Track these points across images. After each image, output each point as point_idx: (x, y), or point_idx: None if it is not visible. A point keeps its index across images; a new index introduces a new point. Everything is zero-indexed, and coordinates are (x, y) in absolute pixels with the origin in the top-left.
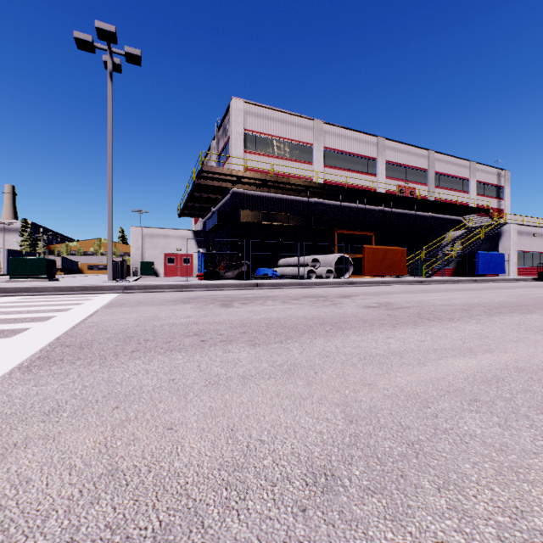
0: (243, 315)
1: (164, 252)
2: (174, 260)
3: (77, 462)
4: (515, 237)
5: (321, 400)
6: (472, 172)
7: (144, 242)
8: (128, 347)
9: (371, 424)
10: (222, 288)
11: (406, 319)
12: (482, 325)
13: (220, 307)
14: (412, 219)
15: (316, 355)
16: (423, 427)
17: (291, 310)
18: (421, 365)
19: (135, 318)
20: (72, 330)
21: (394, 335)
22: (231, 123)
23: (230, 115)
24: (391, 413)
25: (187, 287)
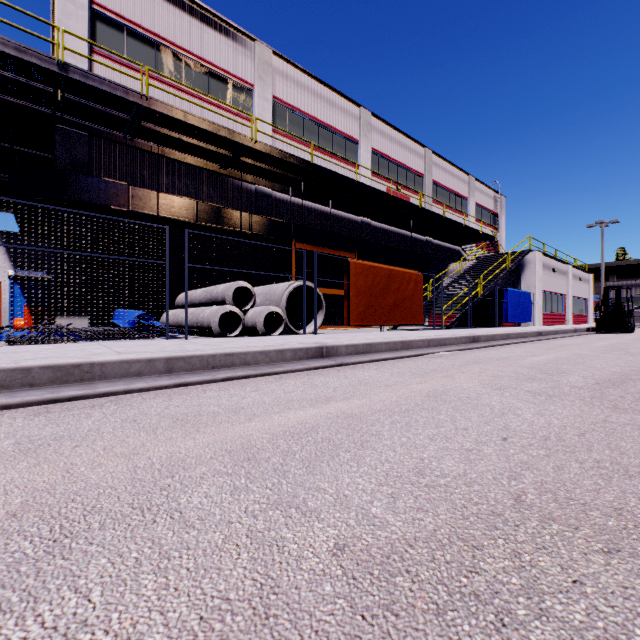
0: None
1: None
2: None
3: None
4: (540, 270)
5: None
6: (471, 190)
7: None
8: None
9: None
10: None
11: None
12: None
13: None
14: (406, 242)
15: None
16: None
17: None
18: None
19: None
20: None
21: None
22: None
23: None
24: None
25: None
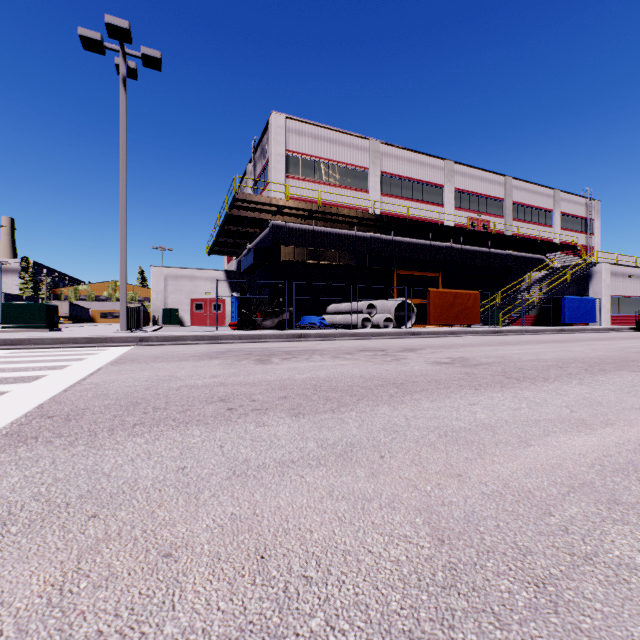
0: (283, 373)
1: (190, 297)
2: (202, 307)
3: (6, 626)
4: (608, 279)
5: (394, 501)
6: (556, 202)
7: (167, 284)
8: (130, 418)
9: (472, 546)
10: (259, 339)
11: (490, 379)
12: (587, 387)
13: (255, 363)
14: (486, 257)
15: (379, 429)
16: (552, 550)
17: (344, 367)
18: (523, 444)
19: (146, 378)
20: (62, 394)
21: (478, 401)
22: (270, 142)
23: (269, 133)
24: (499, 525)
25: (216, 338)
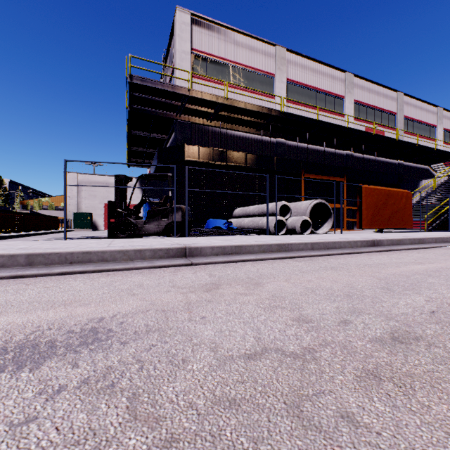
0: None
1: (104, 202)
2: None
3: None
4: None
5: None
6: (439, 118)
7: (80, 190)
8: None
9: None
10: (84, 262)
11: None
12: None
13: None
14: (381, 166)
15: None
16: None
17: None
18: None
19: None
20: None
21: None
22: (175, 40)
23: (174, 32)
24: None
25: None
